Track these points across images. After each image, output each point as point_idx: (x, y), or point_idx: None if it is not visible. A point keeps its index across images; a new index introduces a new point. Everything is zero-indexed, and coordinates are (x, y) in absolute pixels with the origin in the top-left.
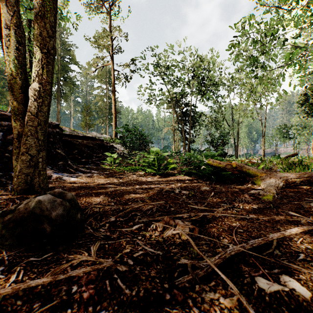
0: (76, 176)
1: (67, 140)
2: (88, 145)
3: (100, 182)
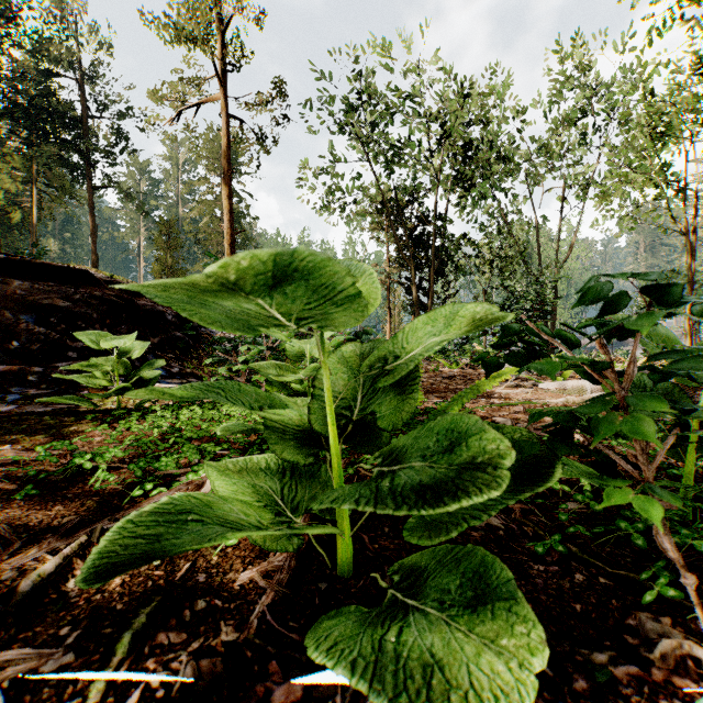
0: None
1: None
2: (39, 301)
3: None
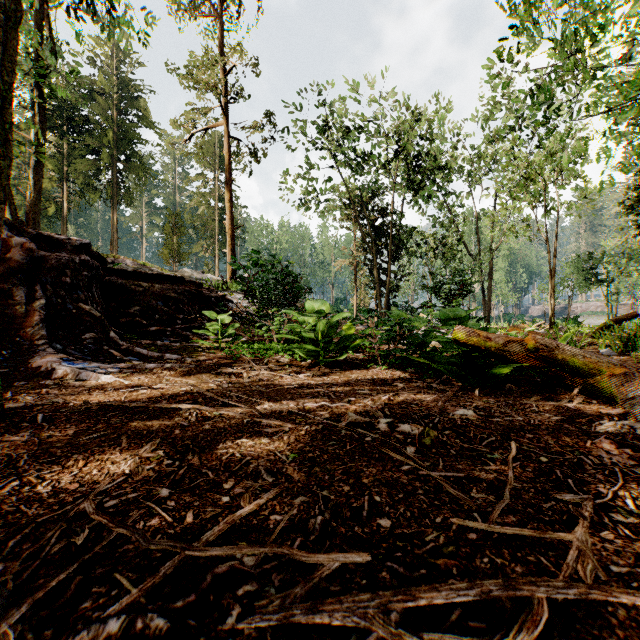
0: (118, 369)
1: (114, 283)
2: (165, 295)
3: (169, 389)
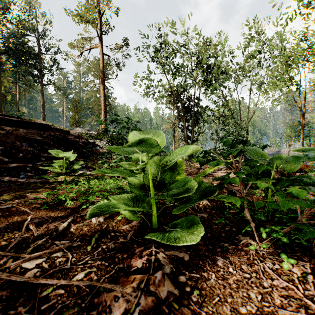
0: None
1: None
2: (30, 137)
3: None
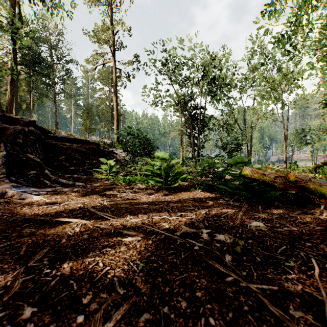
0: (46, 192)
1: (50, 143)
2: (79, 150)
3: (71, 205)
